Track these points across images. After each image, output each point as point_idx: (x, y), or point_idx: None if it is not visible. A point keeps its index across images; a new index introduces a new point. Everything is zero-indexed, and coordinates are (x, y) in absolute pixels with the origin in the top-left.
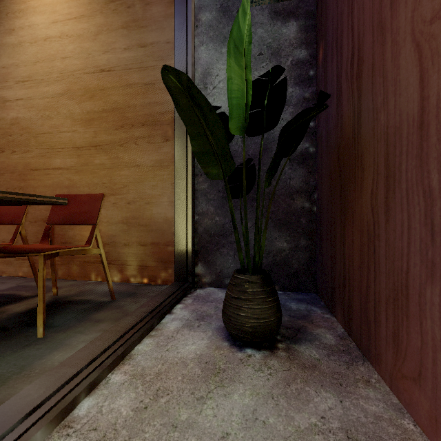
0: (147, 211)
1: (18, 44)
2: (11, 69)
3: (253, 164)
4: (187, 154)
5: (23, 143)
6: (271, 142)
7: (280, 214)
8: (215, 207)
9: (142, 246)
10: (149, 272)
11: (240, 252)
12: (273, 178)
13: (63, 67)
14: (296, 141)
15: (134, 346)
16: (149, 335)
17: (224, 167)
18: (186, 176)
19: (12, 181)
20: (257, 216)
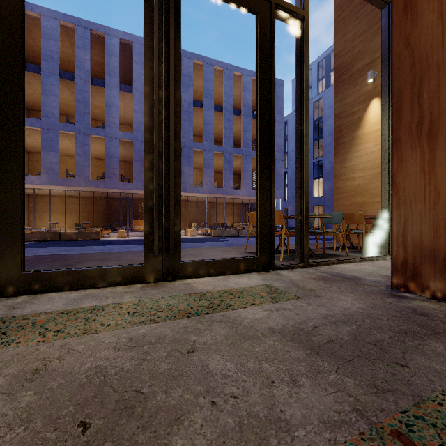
0: None
1: (359, 156)
2: (356, 166)
3: None
4: None
5: (362, 193)
6: None
7: None
8: None
9: None
10: None
11: None
12: None
13: (380, 162)
14: None
15: None
16: None
17: None
18: None
19: (357, 208)
20: None
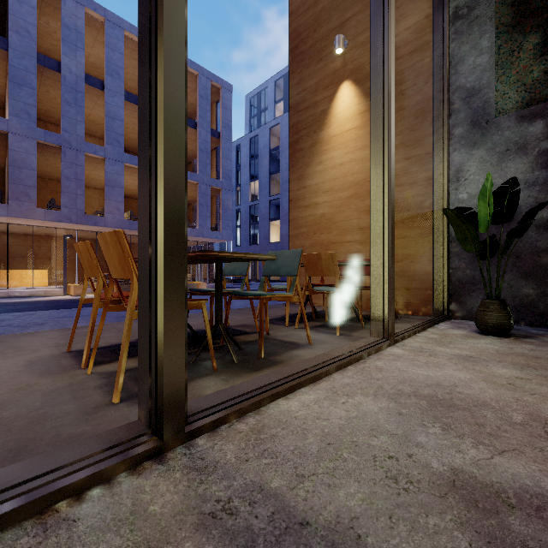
0: (411, 267)
1: (324, 170)
2: (320, 185)
3: (496, 239)
4: (443, 228)
5: (327, 228)
6: (518, 214)
7: (526, 268)
8: (466, 264)
9: (408, 290)
10: (412, 307)
11: (486, 289)
12: (520, 241)
13: (352, 180)
14: (525, 229)
15: (426, 329)
16: (431, 328)
17: (475, 246)
18: (442, 243)
19: (321, 250)
20: (497, 270)
